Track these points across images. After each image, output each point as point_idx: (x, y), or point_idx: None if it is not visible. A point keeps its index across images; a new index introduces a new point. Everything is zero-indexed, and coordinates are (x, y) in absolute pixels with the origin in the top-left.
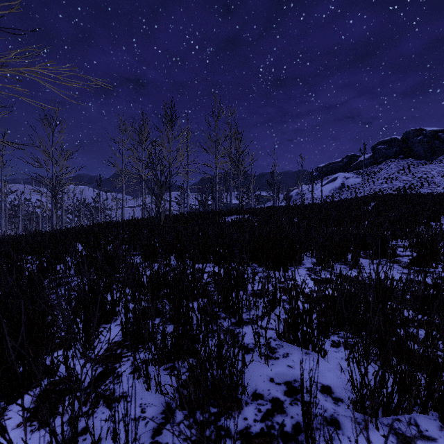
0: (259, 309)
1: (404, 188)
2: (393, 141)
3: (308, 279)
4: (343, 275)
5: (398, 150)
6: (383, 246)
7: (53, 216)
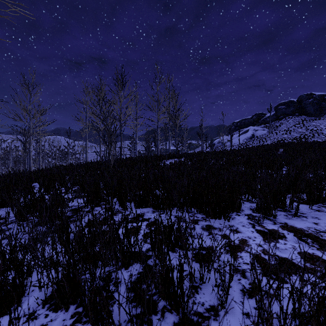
0: (208, 289)
1: (299, 138)
2: (290, 103)
3: (253, 232)
4: (289, 226)
5: (294, 110)
6: (319, 192)
7: (30, 159)
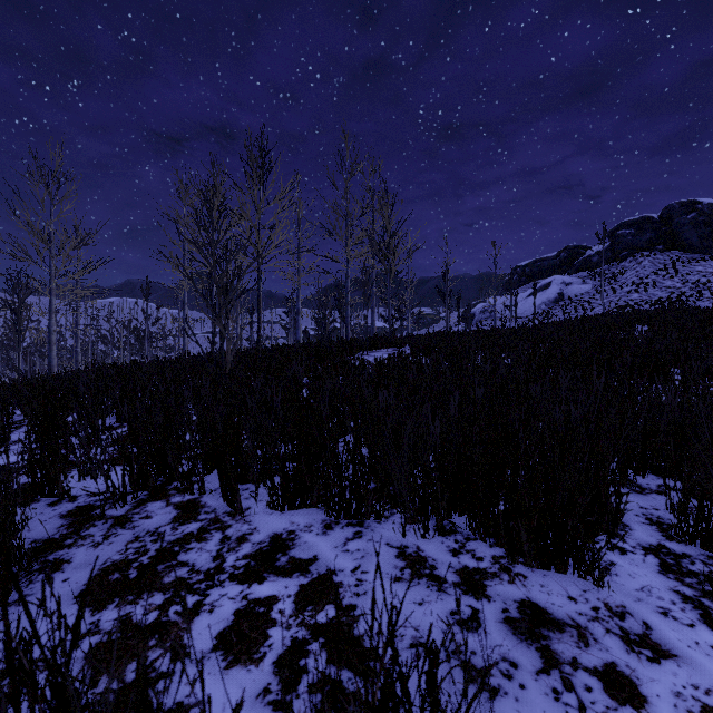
0: None
1: (668, 300)
2: (645, 223)
3: None
4: None
5: (654, 238)
6: None
7: (52, 349)
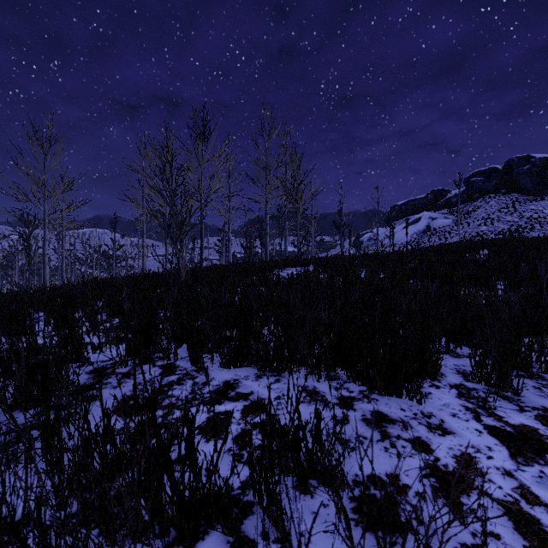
0: None
1: (509, 231)
2: (492, 172)
3: (482, 433)
4: None
5: (499, 183)
6: None
7: (46, 268)
